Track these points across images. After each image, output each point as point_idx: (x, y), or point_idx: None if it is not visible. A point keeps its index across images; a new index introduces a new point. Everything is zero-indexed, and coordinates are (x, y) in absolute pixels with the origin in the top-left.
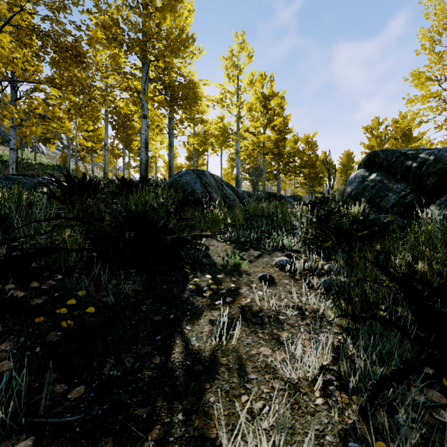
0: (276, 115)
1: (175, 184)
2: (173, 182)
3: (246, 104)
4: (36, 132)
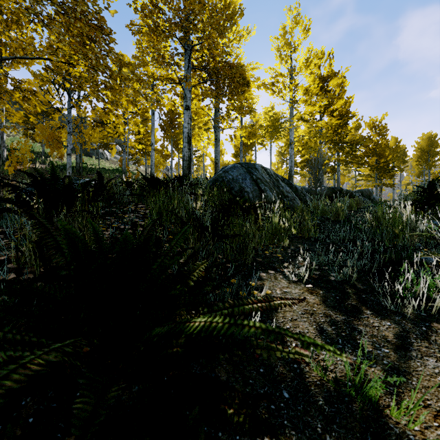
0: (337, 97)
1: (219, 182)
2: (217, 179)
3: (301, 86)
4: (93, 138)
